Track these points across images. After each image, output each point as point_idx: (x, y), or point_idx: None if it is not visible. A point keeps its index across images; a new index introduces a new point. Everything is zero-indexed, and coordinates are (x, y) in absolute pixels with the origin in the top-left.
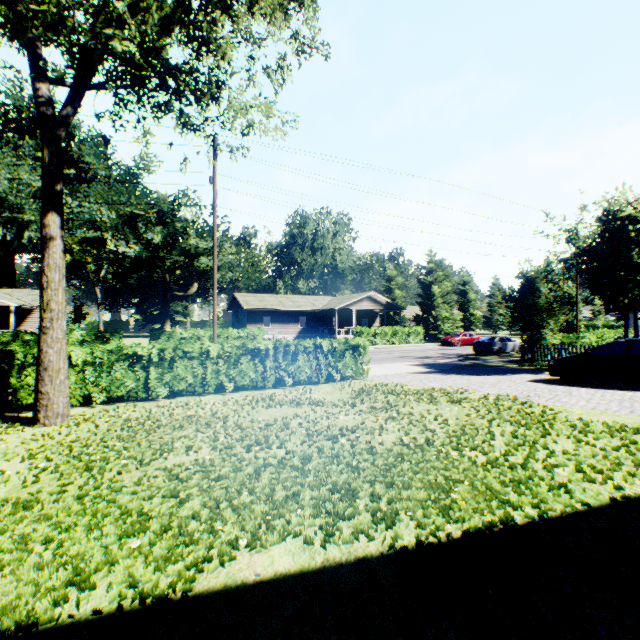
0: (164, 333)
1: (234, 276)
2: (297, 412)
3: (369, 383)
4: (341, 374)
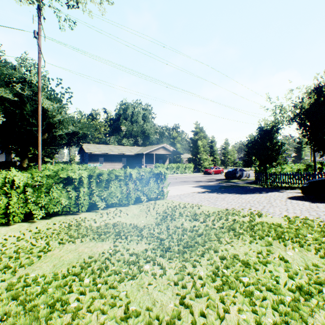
0: (21, 167)
1: (75, 129)
2: (95, 251)
3: (169, 204)
4: (147, 196)
